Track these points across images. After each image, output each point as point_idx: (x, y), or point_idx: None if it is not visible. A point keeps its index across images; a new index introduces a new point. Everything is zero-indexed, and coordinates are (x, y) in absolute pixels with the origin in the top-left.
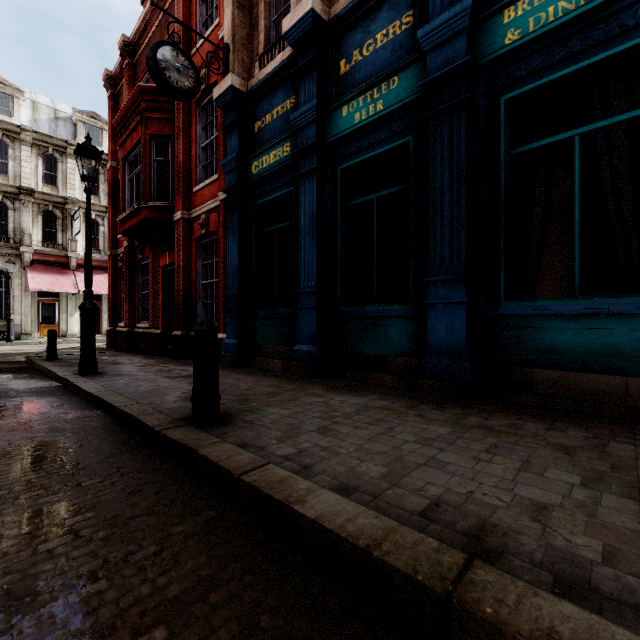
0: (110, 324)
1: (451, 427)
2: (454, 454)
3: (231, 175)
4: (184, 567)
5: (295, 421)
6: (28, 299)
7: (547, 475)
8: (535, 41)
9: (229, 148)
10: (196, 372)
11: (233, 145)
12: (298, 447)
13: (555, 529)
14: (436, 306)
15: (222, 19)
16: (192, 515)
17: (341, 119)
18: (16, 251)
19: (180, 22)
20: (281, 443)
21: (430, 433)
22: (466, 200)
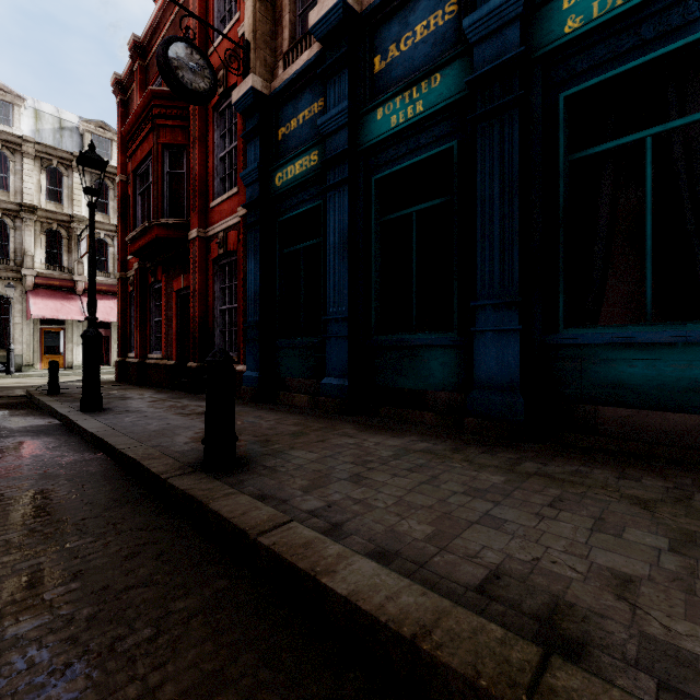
0: (119, 354)
1: (505, 475)
2: (512, 509)
3: (252, 188)
4: (184, 658)
5: (323, 467)
6: (30, 327)
7: (627, 537)
8: (600, 29)
9: (250, 158)
10: (209, 410)
11: (254, 154)
12: (327, 500)
13: (647, 611)
14: (484, 334)
15: (242, 14)
16: (198, 586)
17: (375, 123)
18: (17, 274)
19: (195, 16)
20: (307, 494)
21: (481, 482)
22: (519, 212)
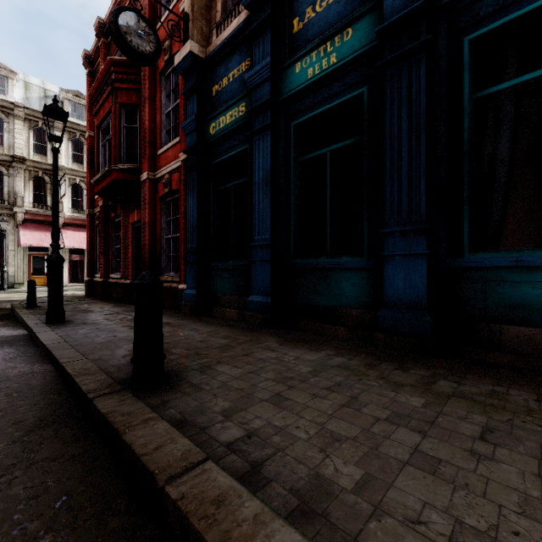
0: (88, 275)
1: (424, 396)
2: (442, 443)
3: (191, 136)
4: None
5: (246, 385)
6: (21, 253)
7: None
8: None
9: (189, 111)
10: (136, 331)
11: (192, 108)
12: (247, 427)
13: None
14: (393, 258)
15: None
16: None
17: (294, 76)
18: (10, 211)
19: None
20: (227, 420)
21: (402, 405)
22: (426, 147)
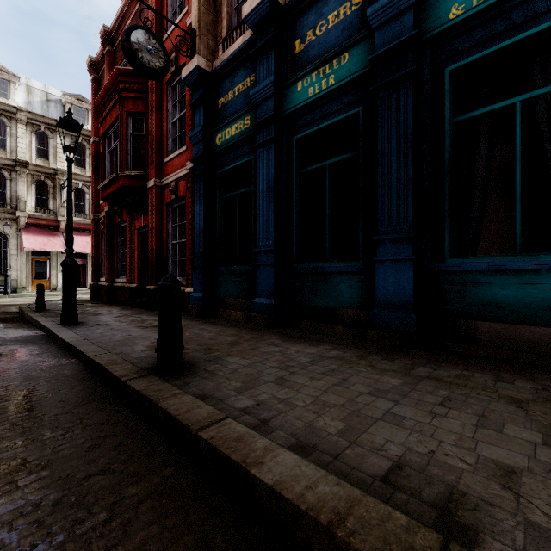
0: (93, 279)
1: (402, 378)
2: (409, 407)
3: (197, 146)
4: (133, 540)
5: (254, 371)
6: (23, 257)
7: (506, 432)
8: (478, 15)
9: (196, 122)
10: (160, 325)
11: (199, 119)
12: (256, 399)
13: (529, 499)
14: (384, 263)
15: (190, 8)
16: (148, 474)
17: (296, 93)
18: (13, 216)
19: (151, 9)
20: (240, 394)
21: (383, 384)
22: (412, 164)
